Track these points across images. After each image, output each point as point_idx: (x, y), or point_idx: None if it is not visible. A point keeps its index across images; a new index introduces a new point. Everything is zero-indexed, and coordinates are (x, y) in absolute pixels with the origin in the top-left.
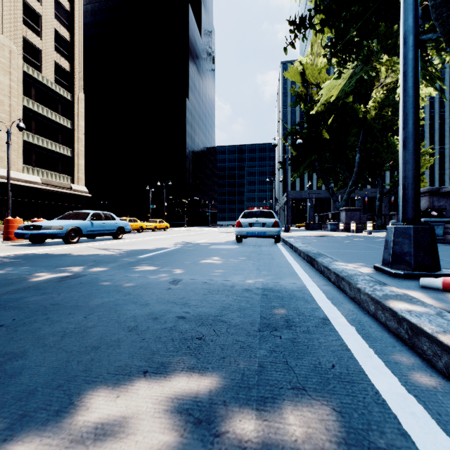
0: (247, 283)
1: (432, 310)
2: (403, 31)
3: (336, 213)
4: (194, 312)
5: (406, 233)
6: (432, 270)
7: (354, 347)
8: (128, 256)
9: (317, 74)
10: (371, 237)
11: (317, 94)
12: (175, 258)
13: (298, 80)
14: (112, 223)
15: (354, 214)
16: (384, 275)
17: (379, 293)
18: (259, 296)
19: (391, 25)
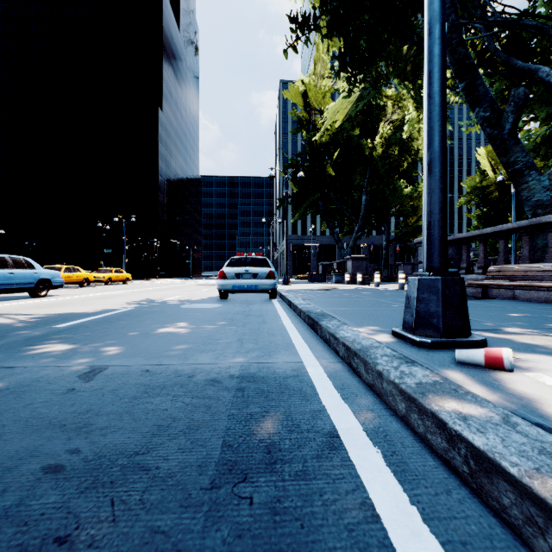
0: (218, 366)
1: (493, 412)
2: (429, 17)
3: (342, 262)
4: (91, 449)
5: (433, 287)
6: (463, 335)
7: (385, 509)
8: (35, 326)
9: (321, 98)
10: (380, 290)
11: (321, 122)
12: (117, 326)
13: (300, 102)
14: (28, 274)
15: (360, 264)
16: (407, 345)
17: (410, 381)
18: (230, 393)
19: (400, 46)
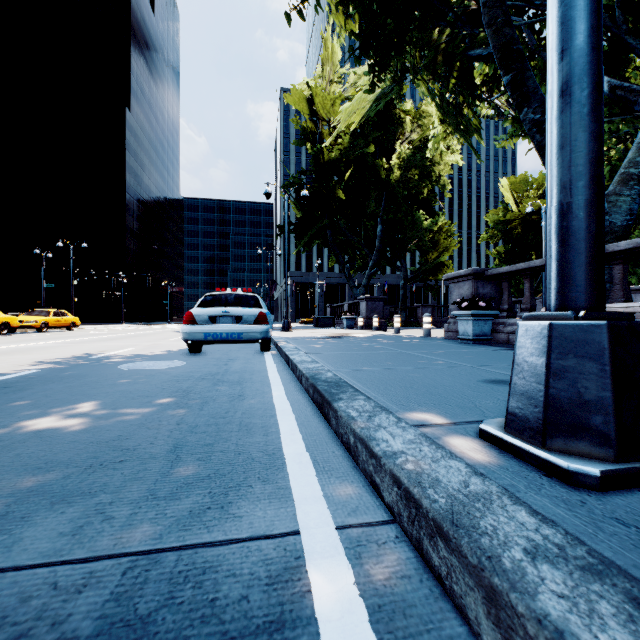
0: (51, 582)
1: None
2: None
3: (354, 303)
4: None
5: (590, 344)
6: None
7: None
8: None
9: (329, 106)
10: (402, 337)
11: (329, 135)
12: None
13: (304, 109)
14: None
15: (376, 305)
16: (538, 479)
17: None
18: None
19: (430, 28)
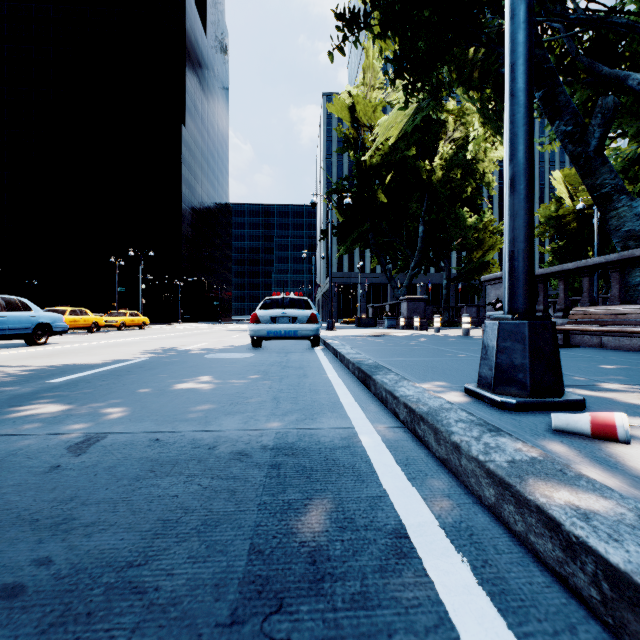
0: (247, 434)
1: (623, 507)
2: None
3: (395, 304)
4: (67, 558)
5: (518, 333)
6: (556, 394)
7: None
8: (25, 380)
9: (371, 113)
10: (441, 336)
11: (371, 140)
12: (125, 381)
13: (346, 117)
14: (24, 317)
15: (417, 306)
16: (485, 407)
17: (500, 458)
18: (262, 471)
19: (466, 49)
